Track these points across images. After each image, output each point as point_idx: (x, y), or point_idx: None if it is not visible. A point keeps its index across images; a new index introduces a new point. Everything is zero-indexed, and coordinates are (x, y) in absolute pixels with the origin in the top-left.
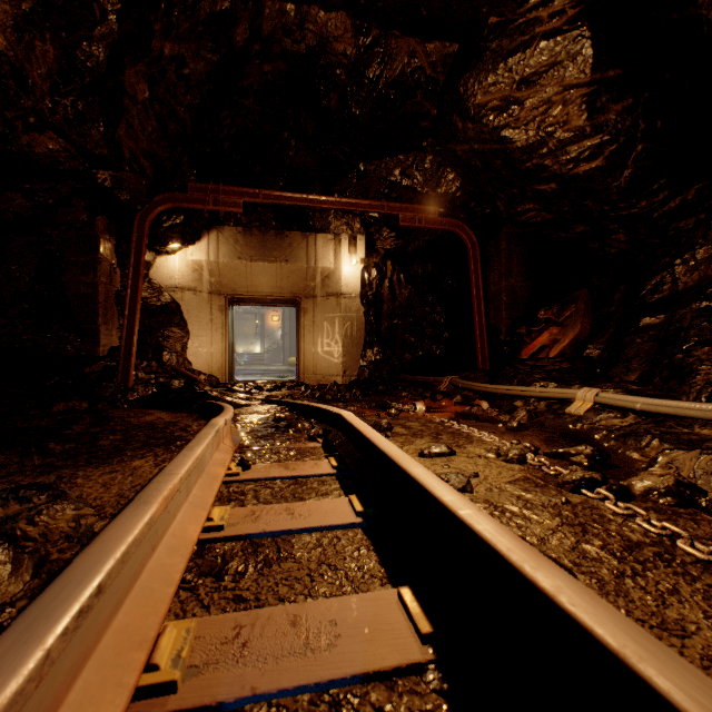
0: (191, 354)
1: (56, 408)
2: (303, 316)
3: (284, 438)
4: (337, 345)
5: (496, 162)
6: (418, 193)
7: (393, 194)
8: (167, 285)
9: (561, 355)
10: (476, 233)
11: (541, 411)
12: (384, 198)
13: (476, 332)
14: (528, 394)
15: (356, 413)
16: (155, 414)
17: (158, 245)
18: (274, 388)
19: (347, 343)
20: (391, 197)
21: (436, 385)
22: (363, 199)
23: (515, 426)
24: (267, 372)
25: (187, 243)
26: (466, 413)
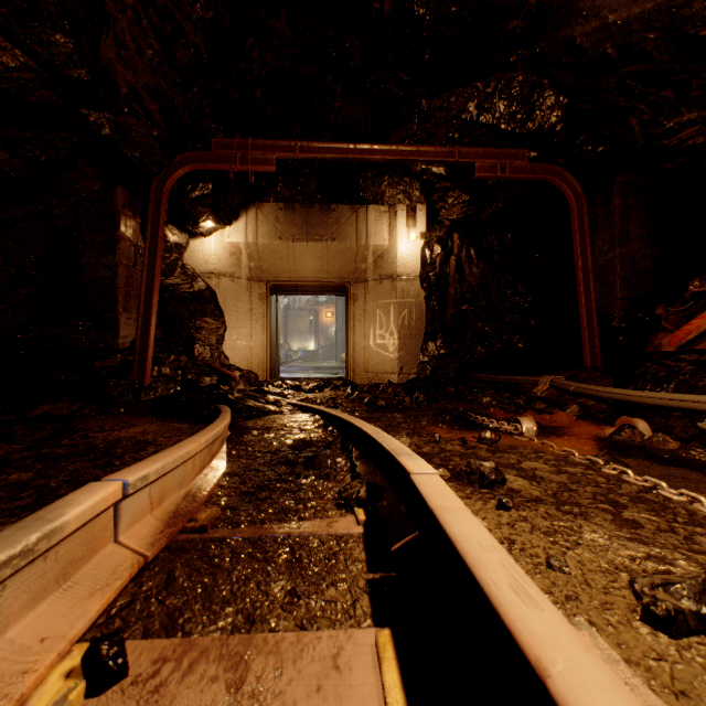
0: (228, 347)
1: (35, 412)
2: (352, 304)
3: (291, 498)
4: (392, 337)
5: (648, 38)
6: (501, 131)
7: (465, 138)
8: (202, 271)
9: None
10: (580, 183)
11: None
12: (453, 146)
13: (582, 316)
14: None
15: (424, 433)
16: (138, 426)
17: (189, 224)
18: (313, 389)
19: (404, 334)
20: (462, 143)
21: (528, 388)
22: (426, 145)
23: None
24: (318, 368)
25: (222, 222)
26: (623, 442)
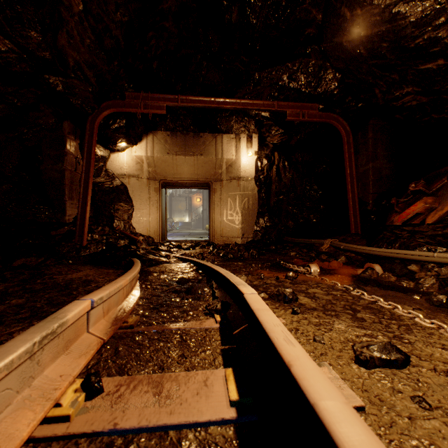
0: (135, 221)
1: (15, 263)
2: (213, 194)
3: (179, 310)
4: (237, 215)
5: (382, 46)
6: (302, 93)
7: (281, 96)
8: (118, 173)
9: (439, 221)
10: (349, 124)
11: (447, 277)
12: (274, 100)
13: (349, 203)
14: (426, 259)
15: (255, 274)
16: (83, 271)
17: (110, 144)
18: (189, 247)
19: (245, 213)
20: (279, 99)
21: (318, 246)
22: (257, 100)
23: (444, 302)
24: (191, 234)
25: (131, 143)
26: (365, 277)
